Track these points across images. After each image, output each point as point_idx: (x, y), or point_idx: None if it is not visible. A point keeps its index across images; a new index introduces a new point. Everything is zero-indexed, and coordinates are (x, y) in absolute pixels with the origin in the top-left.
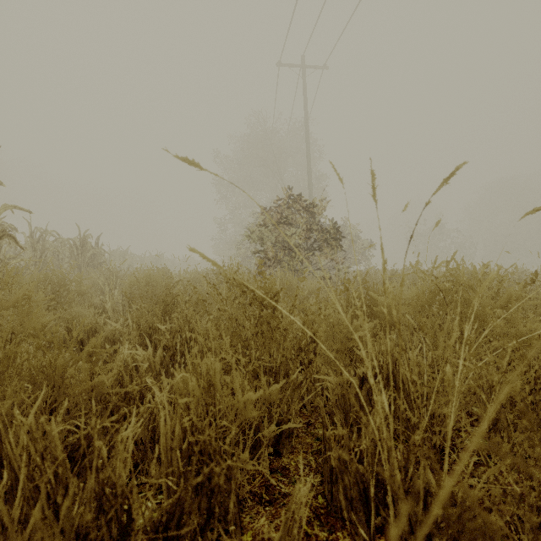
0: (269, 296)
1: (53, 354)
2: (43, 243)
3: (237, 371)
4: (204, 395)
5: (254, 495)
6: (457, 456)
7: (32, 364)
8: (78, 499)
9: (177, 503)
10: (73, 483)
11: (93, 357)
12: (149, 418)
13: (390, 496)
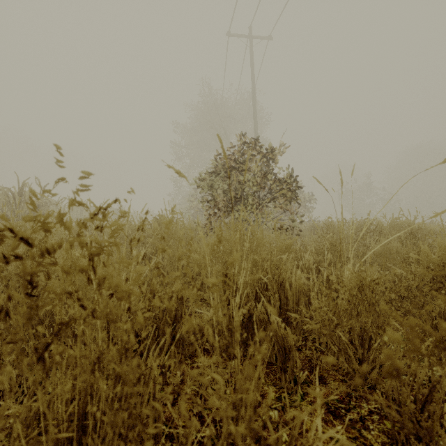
0: None
1: None
2: None
3: None
4: None
5: None
6: None
7: None
8: None
9: None
10: None
11: None
12: None
13: None
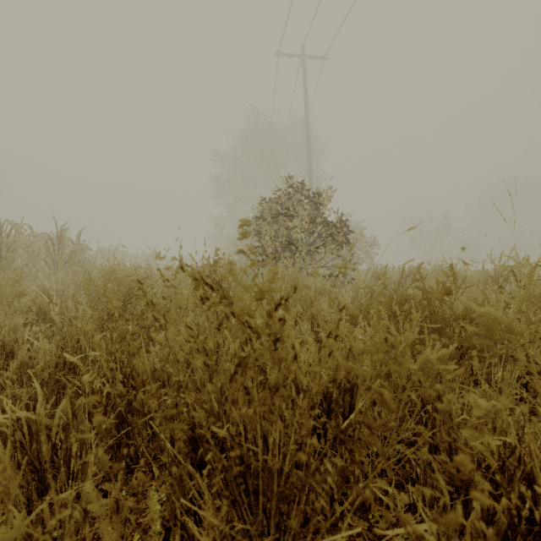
0: None
1: None
2: (14, 238)
3: None
4: None
5: None
6: None
7: None
8: None
9: None
10: None
11: None
12: None
13: None
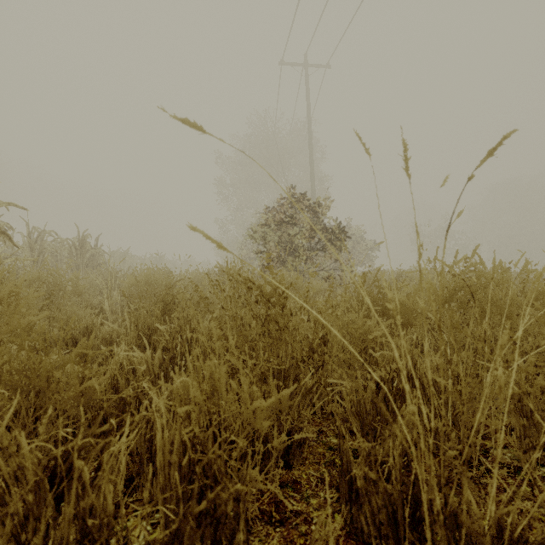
0: (274, 295)
1: (39, 356)
2: (41, 243)
3: (244, 375)
4: (207, 401)
5: (263, 514)
6: (485, 468)
7: (14, 367)
8: (52, 533)
9: (176, 535)
10: (47, 513)
11: (84, 359)
12: (146, 425)
13: (428, 523)
